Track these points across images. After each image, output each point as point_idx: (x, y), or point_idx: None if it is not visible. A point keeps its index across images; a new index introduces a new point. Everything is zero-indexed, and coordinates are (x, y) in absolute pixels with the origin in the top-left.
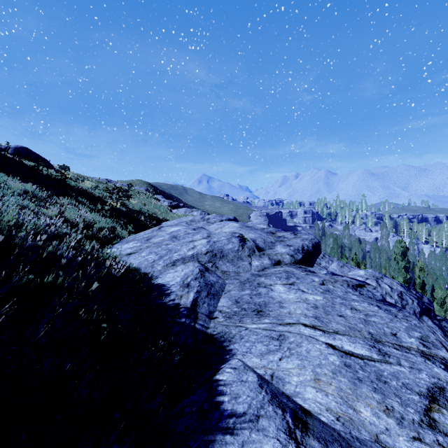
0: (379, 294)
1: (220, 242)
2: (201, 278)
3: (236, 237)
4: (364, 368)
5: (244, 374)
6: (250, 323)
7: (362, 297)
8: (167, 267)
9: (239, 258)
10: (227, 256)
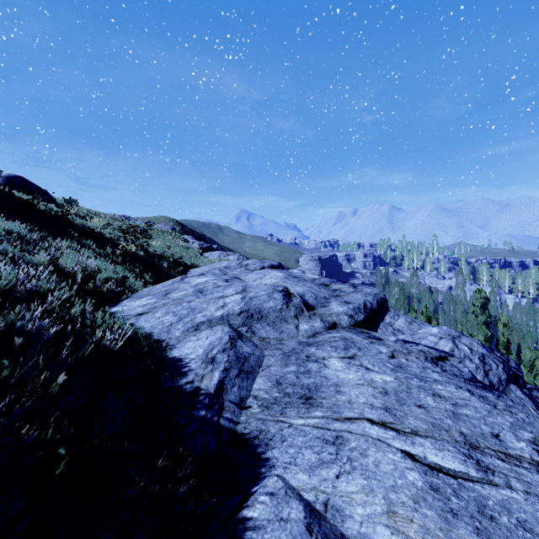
0: (466, 370)
1: (258, 298)
2: (231, 349)
3: (280, 292)
4: (459, 493)
5: (285, 505)
6: (296, 416)
7: (446, 375)
8: (188, 332)
9: (282, 320)
10: (267, 317)
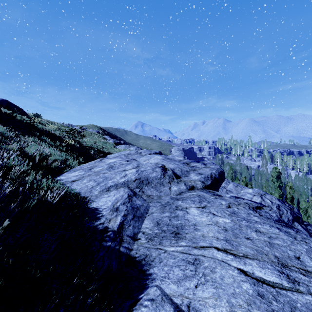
0: (274, 215)
1: (146, 171)
2: (129, 202)
3: (159, 167)
4: (277, 298)
5: (161, 308)
6: (169, 245)
7: (262, 218)
8: (103, 192)
9: (161, 184)
10: (152, 183)
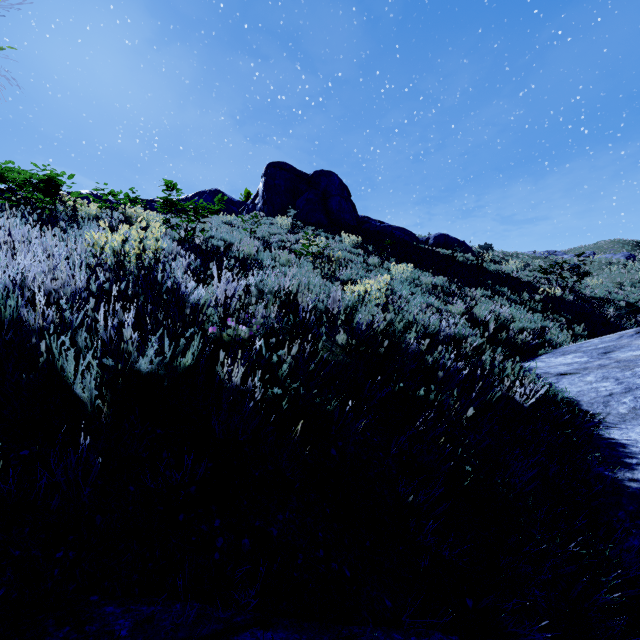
0: None
1: None
2: None
3: None
4: None
5: None
6: None
7: None
8: None
9: None
10: None
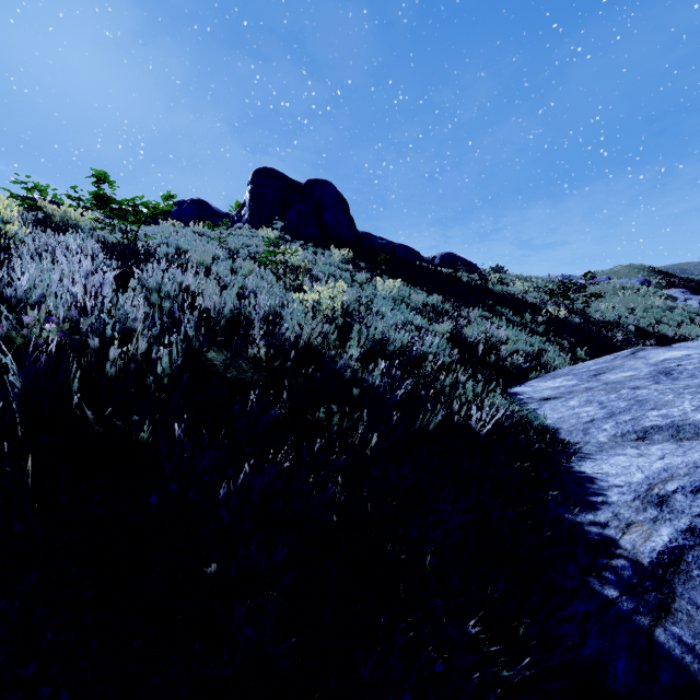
0: None
1: None
2: None
3: None
4: None
5: None
6: None
7: None
8: (623, 439)
9: None
10: None
